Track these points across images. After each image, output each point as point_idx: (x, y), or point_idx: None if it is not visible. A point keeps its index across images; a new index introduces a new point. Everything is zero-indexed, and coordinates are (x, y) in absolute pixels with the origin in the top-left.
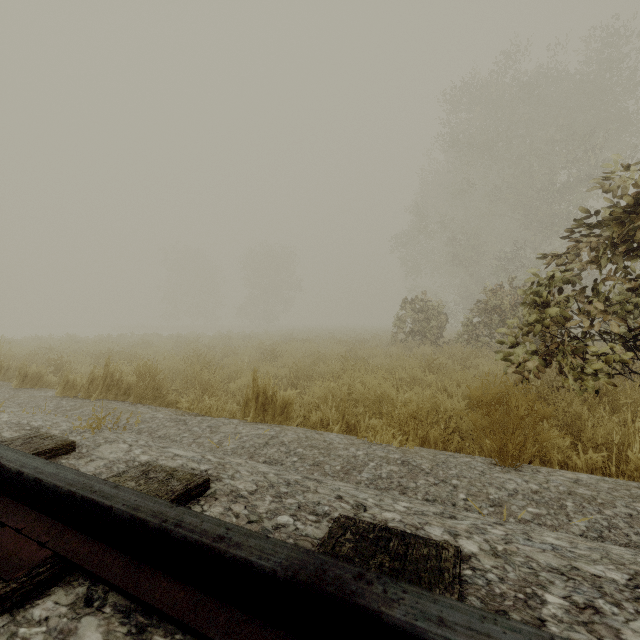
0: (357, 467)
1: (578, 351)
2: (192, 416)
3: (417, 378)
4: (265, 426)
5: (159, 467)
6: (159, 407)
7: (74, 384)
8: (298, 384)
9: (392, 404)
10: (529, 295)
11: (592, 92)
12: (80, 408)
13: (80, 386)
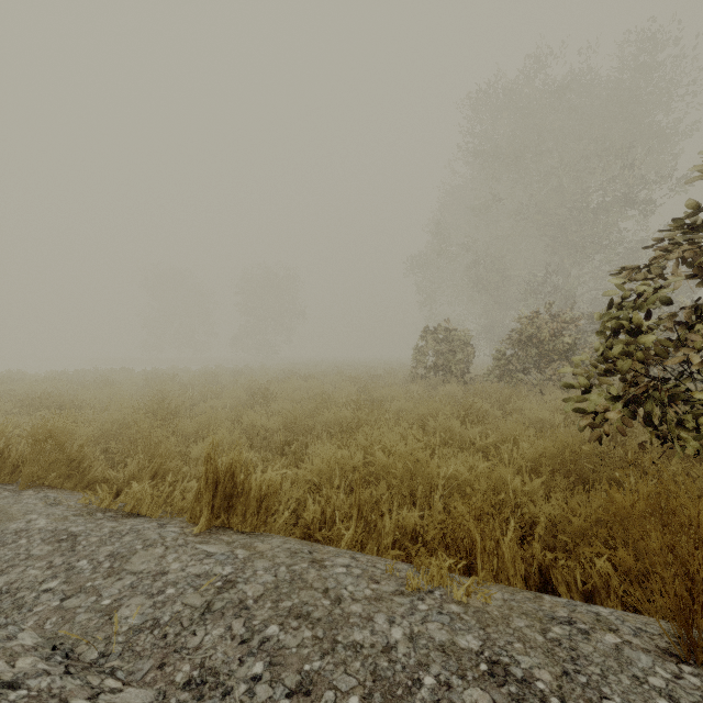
0: (397, 697)
1: (679, 398)
2: (109, 515)
3: (455, 432)
4: (221, 547)
5: None
6: (65, 494)
7: None
8: (294, 440)
9: (431, 483)
10: (606, 321)
11: (627, 101)
12: None
13: None
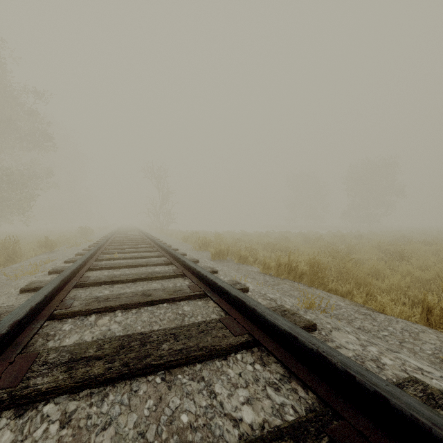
0: None
1: None
2: (364, 308)
3: None
4: None
5: (440, 393)
6: (327, 293)
7: (268, 266)
8: None
9: None
10: None
11: None
12: (279, 284)
13: (272, 268)
